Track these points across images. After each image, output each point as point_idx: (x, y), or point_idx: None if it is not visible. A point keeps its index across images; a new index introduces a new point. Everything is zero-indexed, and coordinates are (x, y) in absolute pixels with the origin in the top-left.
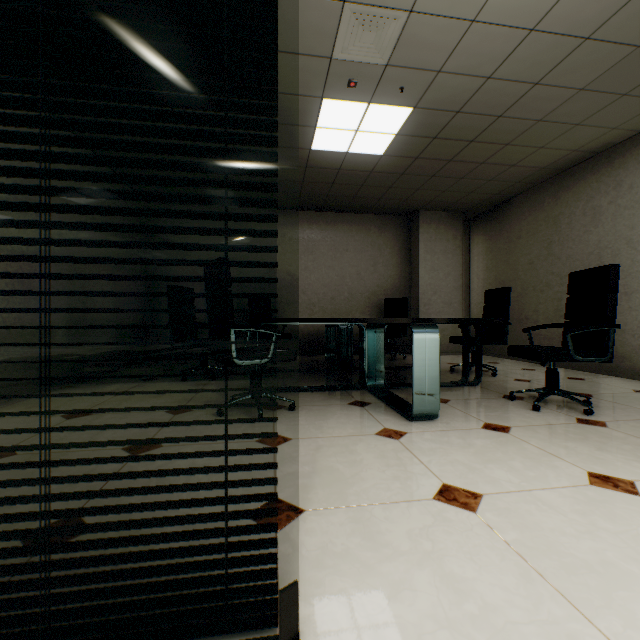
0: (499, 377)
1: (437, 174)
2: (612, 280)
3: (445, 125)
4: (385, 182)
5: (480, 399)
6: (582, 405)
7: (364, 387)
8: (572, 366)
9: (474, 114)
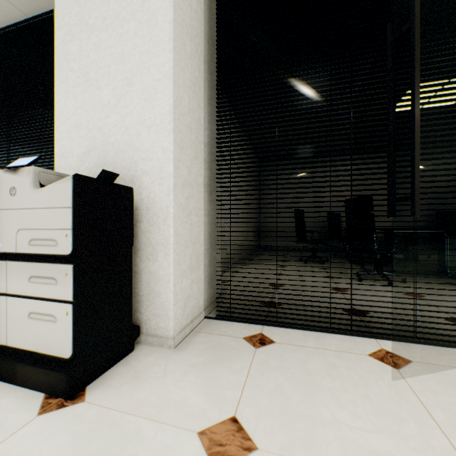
0: None
1: None
2: None
3: None
4: None
5: None
6: None
7: (443, 275)
8: None
9: None
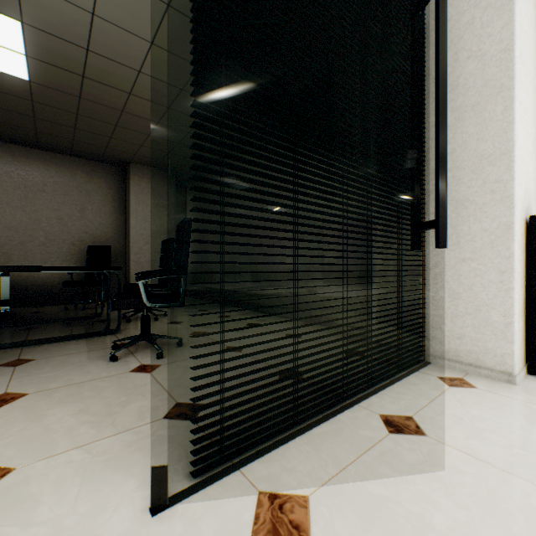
0: (160, 321)
1: (120, 124)
2: (186, 232)
3: (85, 63)
4: (64, 120)
5: (79, 353)
6: (177, 346)
7: None
8: (238, 305)
9: (110, 59)
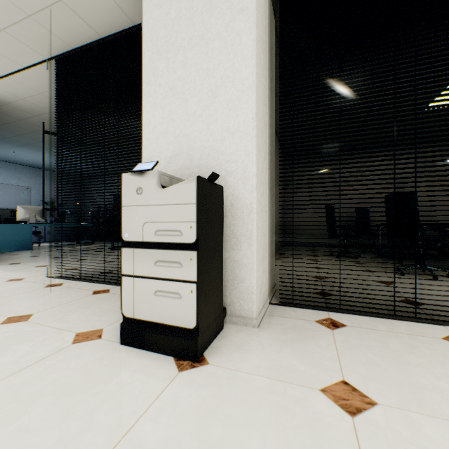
0: None
1: None
2: None
3: None
4: None
5: None
6: None
7: None
8: None
9: None
